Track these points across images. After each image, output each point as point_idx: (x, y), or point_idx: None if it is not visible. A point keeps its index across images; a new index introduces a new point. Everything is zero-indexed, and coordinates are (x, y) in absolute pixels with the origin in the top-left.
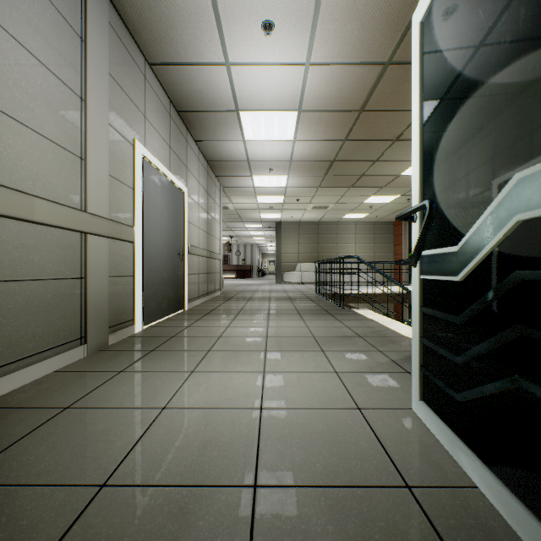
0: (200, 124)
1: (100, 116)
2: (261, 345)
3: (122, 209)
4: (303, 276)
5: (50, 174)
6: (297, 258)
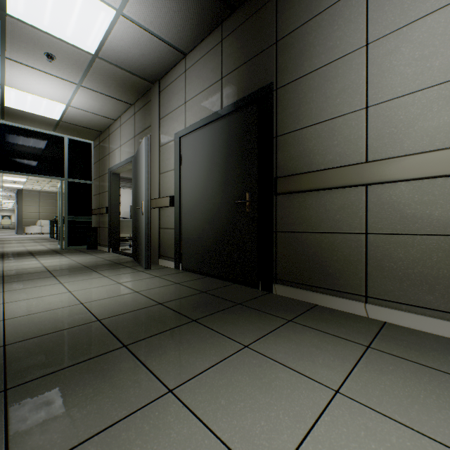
0: None
1: None
2: (22, 246)
3: None
4: (43, 229)
5: None
6: (39, 216)
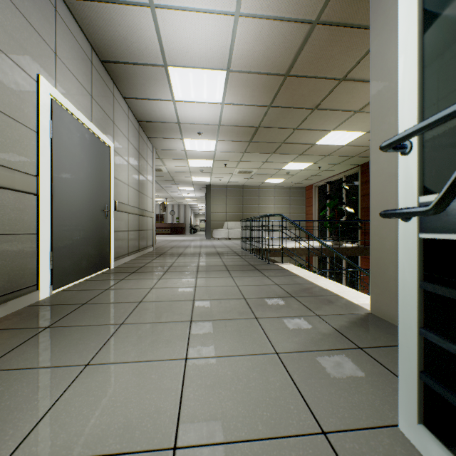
0: (128, 79)
1: None
2: (186, 312)
3: (17, 153)
4: (229, 233)
5: None
6: (225, 217)
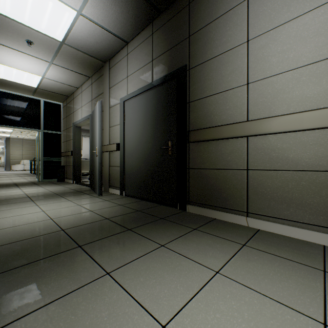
0: None
1: None
2: (9, 179)
3: None
4: (25, 167)
5: None
6: (22, 157)
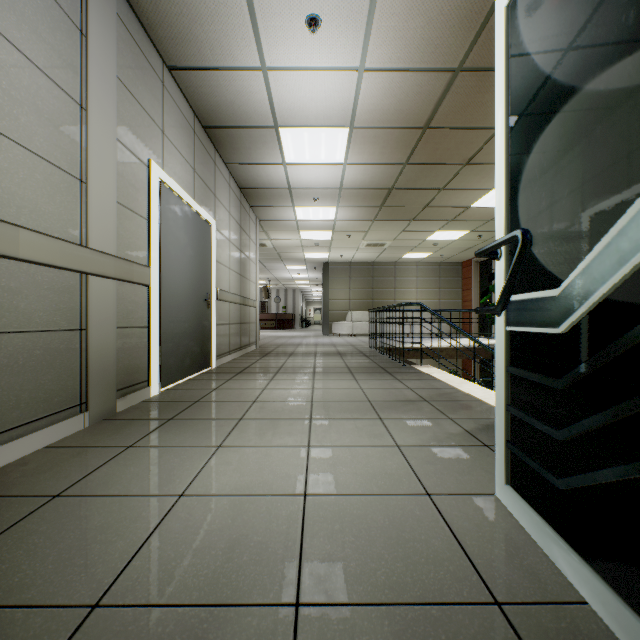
0: (231, 143)
1: (105, 128)
2: (305, 411)
3: (133, 244)
4: (354, 327)
5: (40, 199)
6: (348, 305)
